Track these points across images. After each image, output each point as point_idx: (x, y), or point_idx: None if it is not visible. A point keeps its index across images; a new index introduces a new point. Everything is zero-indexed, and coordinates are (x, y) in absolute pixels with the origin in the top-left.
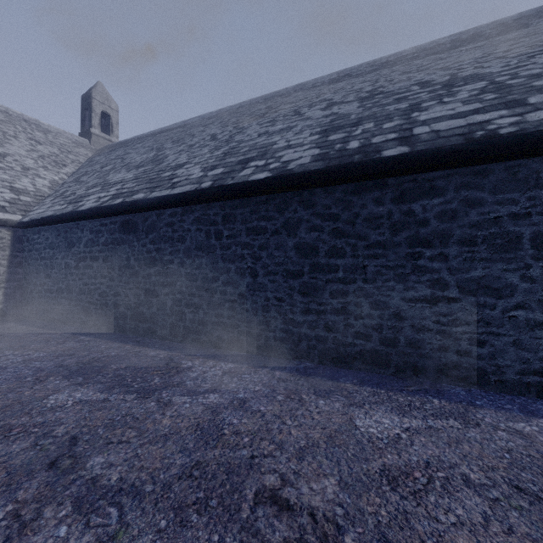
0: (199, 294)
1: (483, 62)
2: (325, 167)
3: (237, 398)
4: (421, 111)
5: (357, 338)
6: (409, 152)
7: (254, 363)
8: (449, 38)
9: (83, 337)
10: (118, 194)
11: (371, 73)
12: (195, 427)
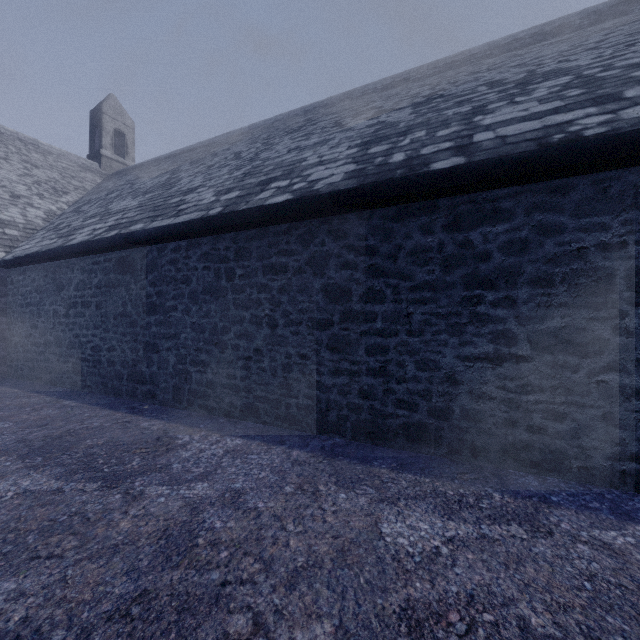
0: (207, 349)
1: (569, 55)
2: (358, 185)
3: (231, 489)
4: (486, 114)
5: (400, 408)
6: (465, 163)
7: (268, 438)
8: (529, 31)
9: (68, 401)
10: (115, 225)
11: (432, 76)
12: (161, 533)
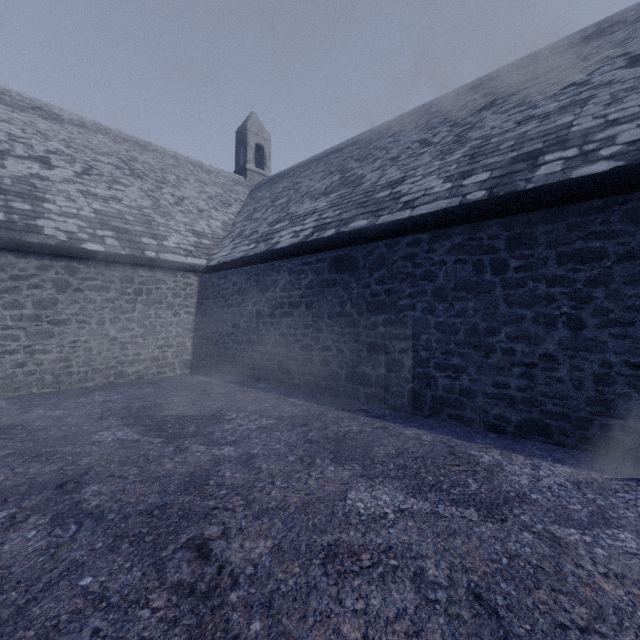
0: (462, 353)
1: None
2: None
3: None
4: None
5: None
6: None
7: (601, 468)
8: None
9: (292, 399)
10: (321, 225)
11: None
12: None
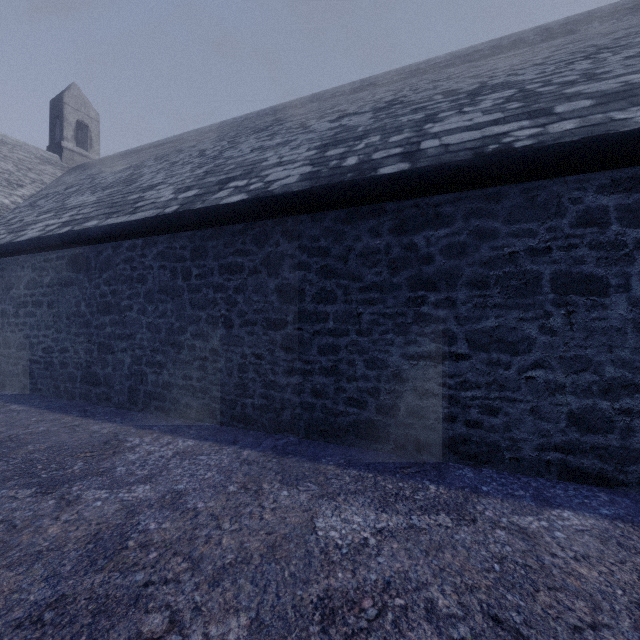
0: (163, 350)
1: (518, 69)
2: (309, 188)
3: (173, 490)
4: (435, 122)
5: (350, 406)
6: (408, 169)
7: (222, 439)
8: (488, 44)
9: (15, 406)
10: (69, 221)
11: (398, 82)
12: (91, 537)
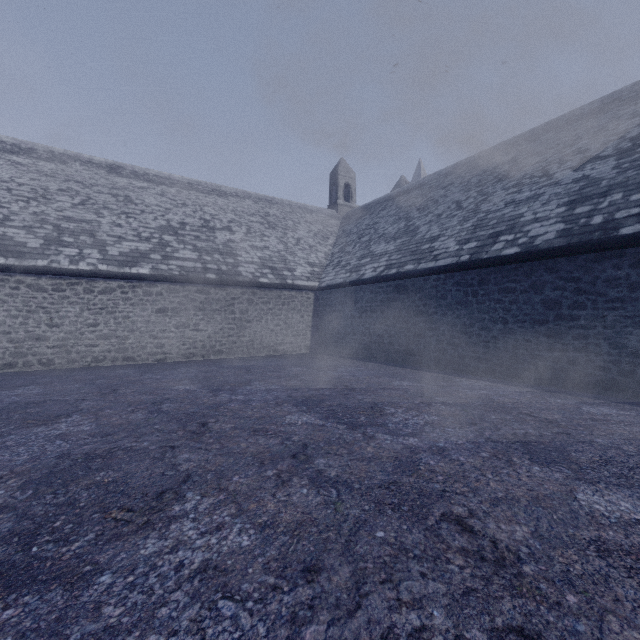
0: (458, 336)
1: None
2: (567, 244)
3: (498, 393)
4: None
5: (597, 370)
6: None
7: (506, 384)
8: None
9: (372, 363)
10: (389, 265)
11: None
12: (478, 397)
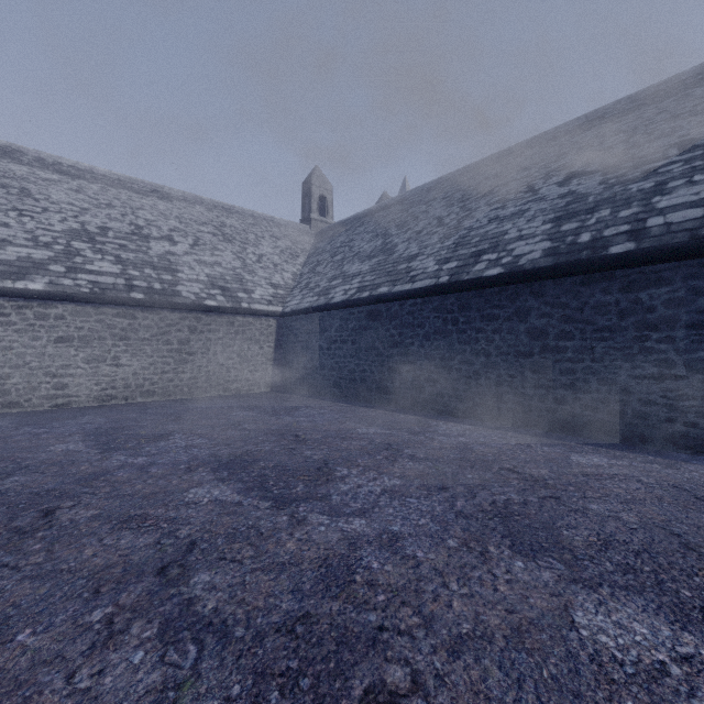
0: (437, 371)
1: None
2: (553, 264)
3: (479, 441)
4: (663, 195)
5: (585, 410)
6: (633, 250)
7: (488, 427)
8: None
9: (341, 404)
10: (362, 287)
11: (630, 113)
12: (455, 447)
